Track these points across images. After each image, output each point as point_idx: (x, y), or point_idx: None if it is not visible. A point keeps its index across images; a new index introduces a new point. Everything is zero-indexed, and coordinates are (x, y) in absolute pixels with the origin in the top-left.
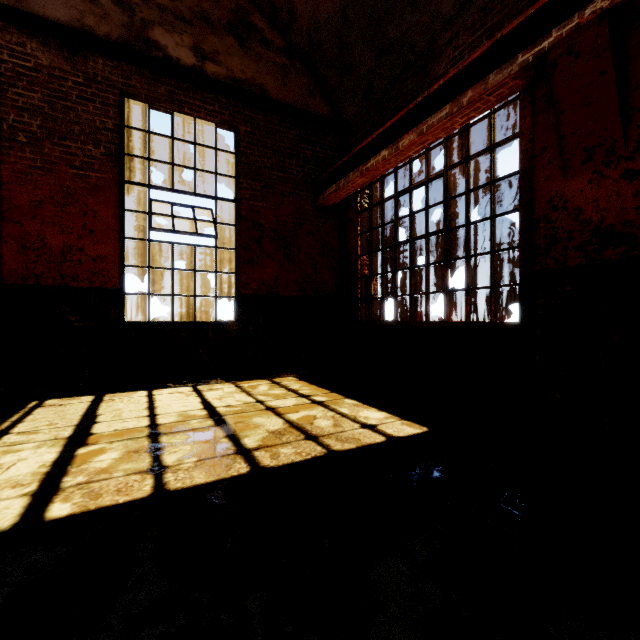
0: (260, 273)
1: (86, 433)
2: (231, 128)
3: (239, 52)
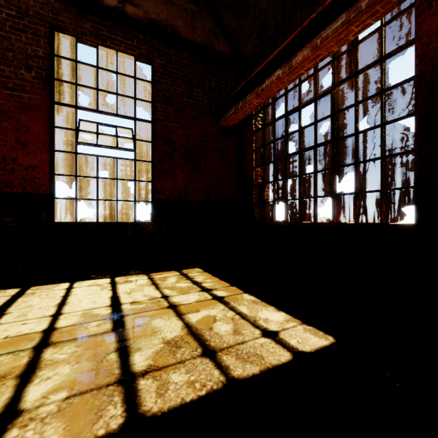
0: (172, 181)
1: None
2: (148, 61)
3: None
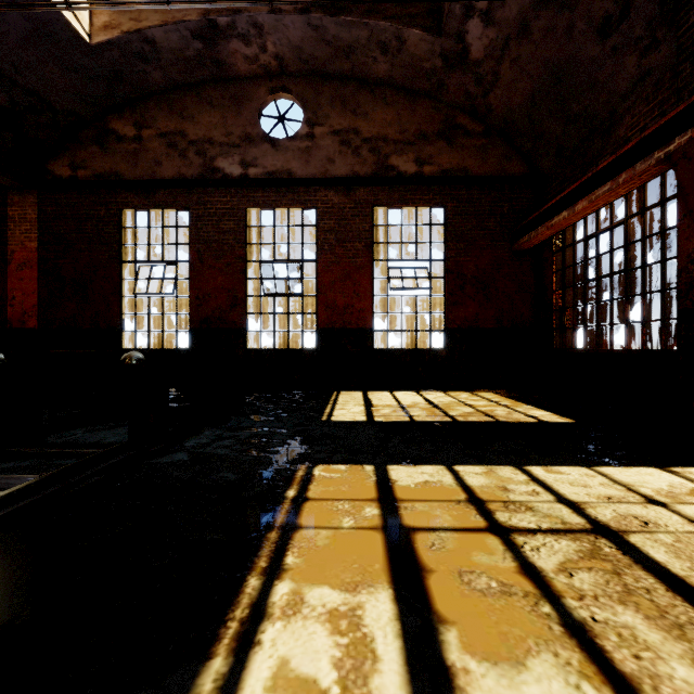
0: (463, 312)
1: (370, 404)
2: (441, 207)
3: (447, 150)
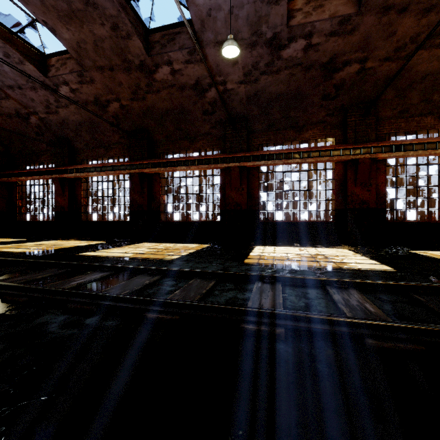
0: None
1: None
2: None
3: None
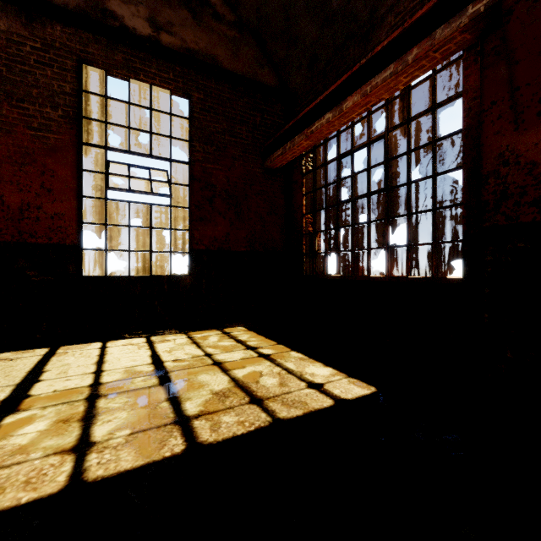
0: (212, 230)
1: (23, 395)
2: (185, 95)
3: (192, 24)
